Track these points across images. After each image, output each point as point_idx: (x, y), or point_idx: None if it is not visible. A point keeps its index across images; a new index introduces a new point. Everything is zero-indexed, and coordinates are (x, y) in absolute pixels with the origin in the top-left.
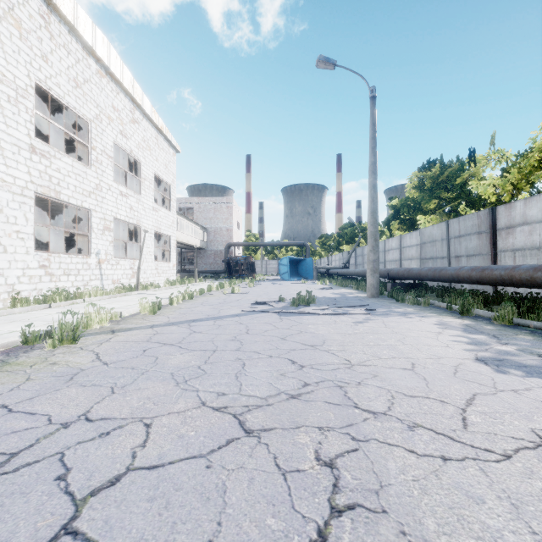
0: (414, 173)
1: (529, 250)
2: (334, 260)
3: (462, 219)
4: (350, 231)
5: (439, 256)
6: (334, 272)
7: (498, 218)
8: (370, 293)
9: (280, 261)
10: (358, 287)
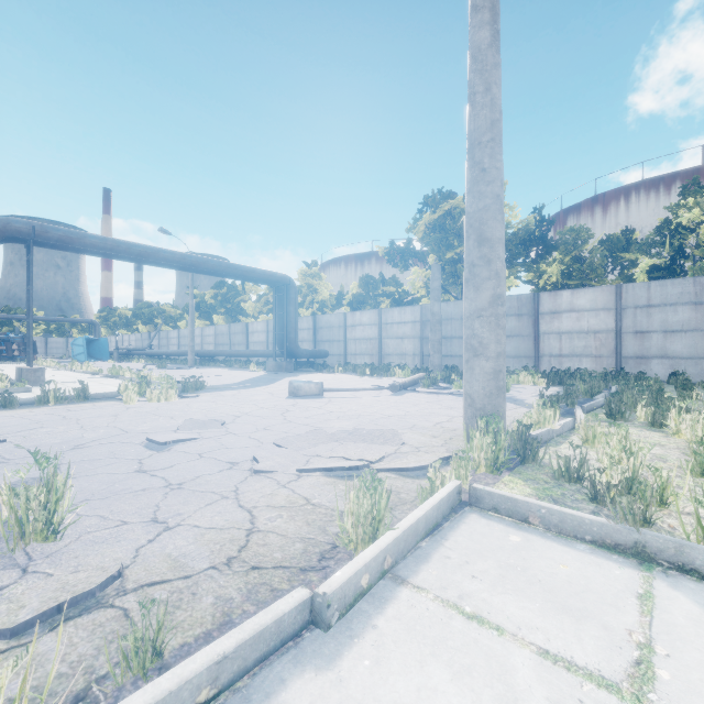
0: (212, 290)
1: (258, 343)
2: (128, 340)
3: (236, 325)
4: (148, 312)
5: (226, 343)
6: (141, 353)
7: (249, 328)
8: (191, 364)
9: (74, 341)
10: (177, 362)
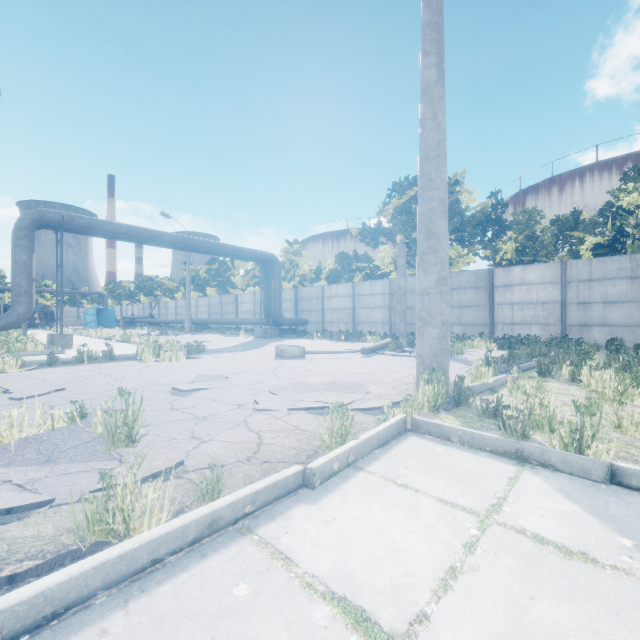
0: (206, 266)
1: (246, 312)
2: (132, 310)
3: (227, 296)
4: (149, 285)
5: (218, 312)
6: (144, 321)
7: (238, 299)
8: (188, 330)
9: (86, 310)
10: (175, 329)
